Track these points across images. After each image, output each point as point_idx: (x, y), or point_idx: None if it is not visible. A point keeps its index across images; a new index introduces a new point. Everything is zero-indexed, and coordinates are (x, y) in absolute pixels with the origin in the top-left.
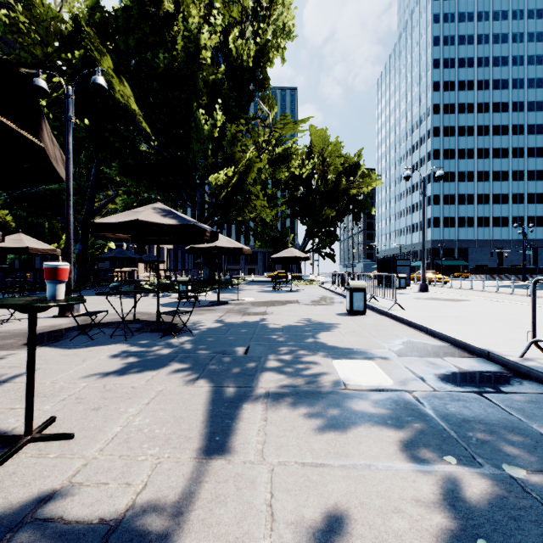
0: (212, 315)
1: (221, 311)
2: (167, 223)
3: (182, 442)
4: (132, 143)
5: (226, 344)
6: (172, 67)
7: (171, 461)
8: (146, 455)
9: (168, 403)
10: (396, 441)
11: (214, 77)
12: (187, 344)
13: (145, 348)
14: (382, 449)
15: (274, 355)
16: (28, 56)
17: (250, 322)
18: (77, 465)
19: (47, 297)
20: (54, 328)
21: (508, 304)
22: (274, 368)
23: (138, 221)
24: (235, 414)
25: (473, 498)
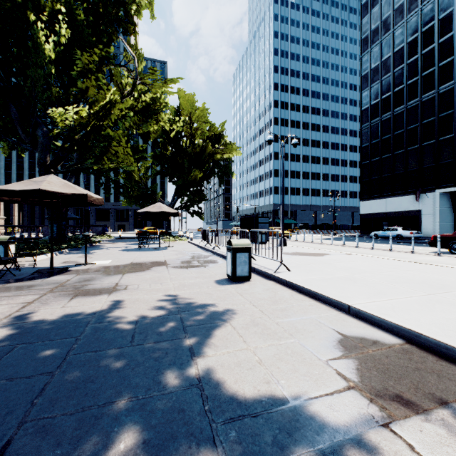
0: (11, 302)
1: (37, 291)
2: None
3: None
4: None
5: None
6: None
7: None
8: None
9: None
10: None
11: None
12: None
13: None
14: None
15: None
16: None
17: (75, 318)
18: None
19: None
20: None
21: (362, 257)
22: None
23: None
24: None
25: None
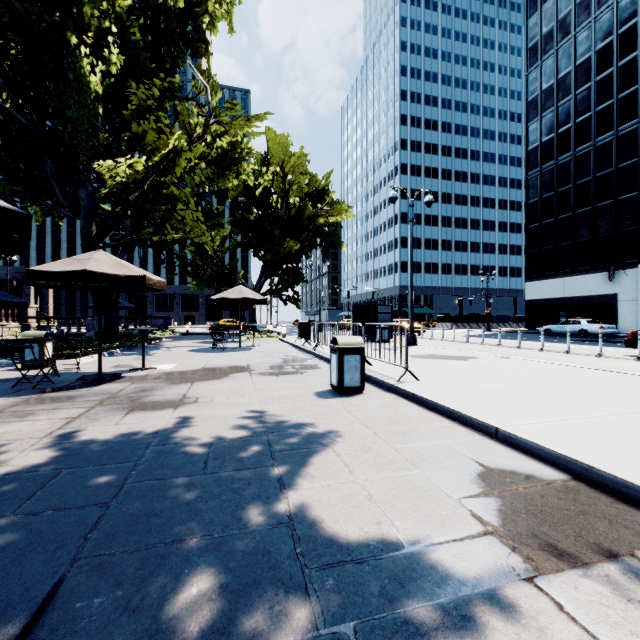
0: (52, 416)
1: (83, 403)
2: None
3: None
4: None
5: None
6: None
7: None
8: None
9: None
10: None
11: (110, 2)
12: None
13: None
14: None
15: None
16: None
17: (133, 438)
18: None
19: None
20: None
21: (524, 361)
22: None
23: None
24: None
25: None
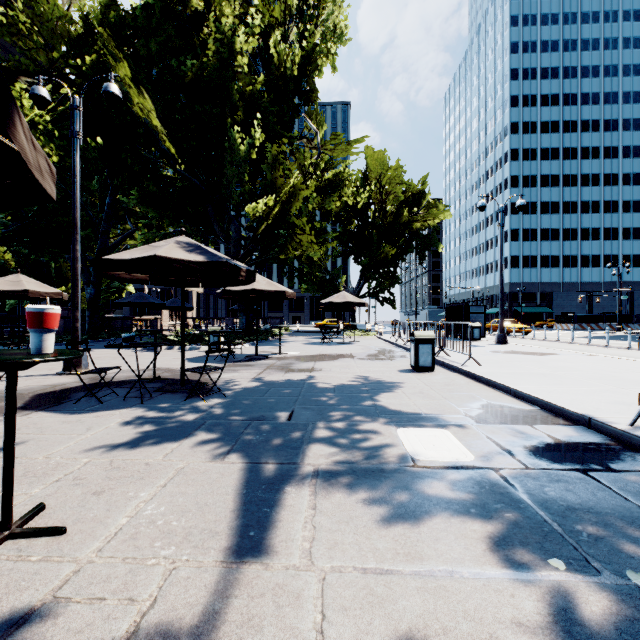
0: (249, 372)
1: (259, 367)
2: (193, 260)
3: (206, 539)
4: (154, 167)
5: (266, 407)
6: (202, 76)
7: (191, 567)
8: (158, 557)
9: (190, 485)
10: (484, 537)
11: (251, 88)
12: (217, 408)
13: (165, 413)
14: (466, 548)
15: (324, 422)
16: (30, 63)
17: (295, 381)
18: (66, 572)
19: (31, 350)
20: (56, 388)
21: (605, 358)
22: (324, 439)
23: (157, 256)
24: (275, 500)
25: (594, 621)
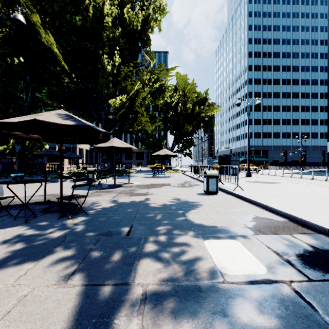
0: (108, 196)
1: (115, 193)
2: (64, 123)
3: None
4: (56, 77)
5: (113, 224)
6: (85, 26)
7: None
8: None
9: (22, 322)
10: None
11: (113, 34)
12: (78, 225)
13: (39, 230)
14: None
15: (152, 236)
16: None
17: (135, 202)
18: None
19: None
20: None
21: (306, 185)
22: (152, 253)
23: (36, 120)
24: None
25: None
